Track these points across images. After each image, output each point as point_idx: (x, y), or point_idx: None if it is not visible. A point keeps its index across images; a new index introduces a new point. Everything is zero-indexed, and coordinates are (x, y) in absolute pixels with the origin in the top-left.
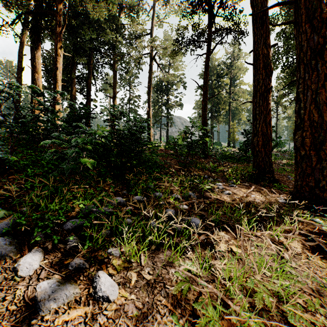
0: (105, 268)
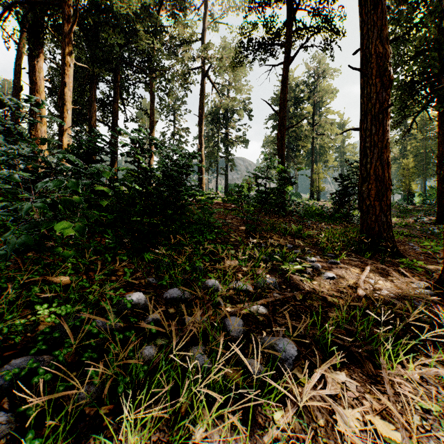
0: None
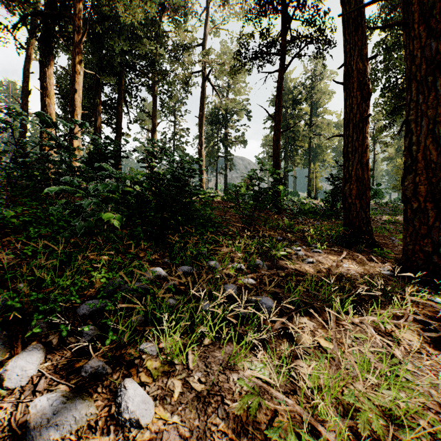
0: (135, 374)
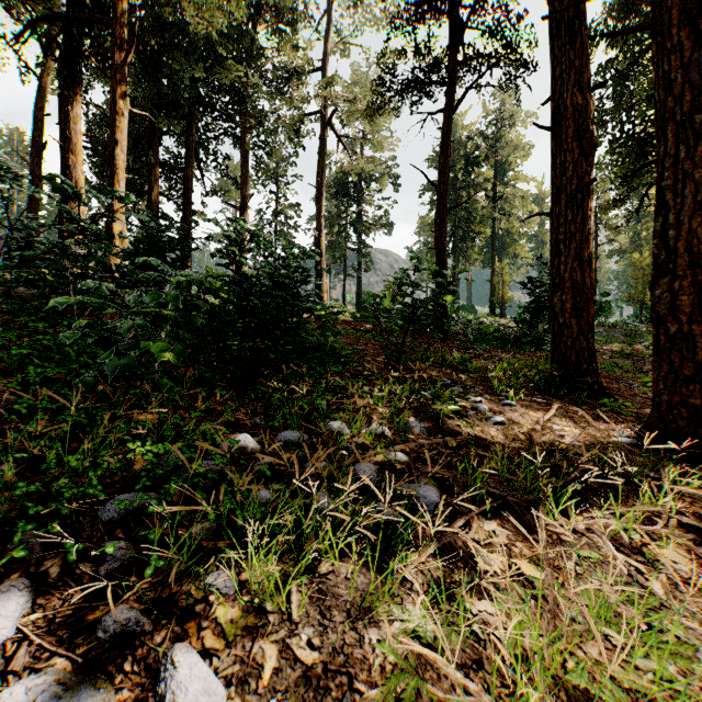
0: (195, 632)
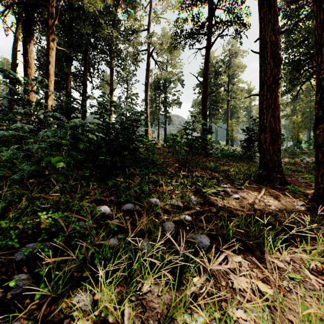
0: None
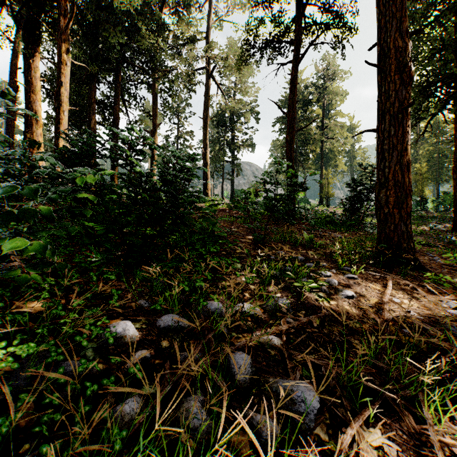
0: None
